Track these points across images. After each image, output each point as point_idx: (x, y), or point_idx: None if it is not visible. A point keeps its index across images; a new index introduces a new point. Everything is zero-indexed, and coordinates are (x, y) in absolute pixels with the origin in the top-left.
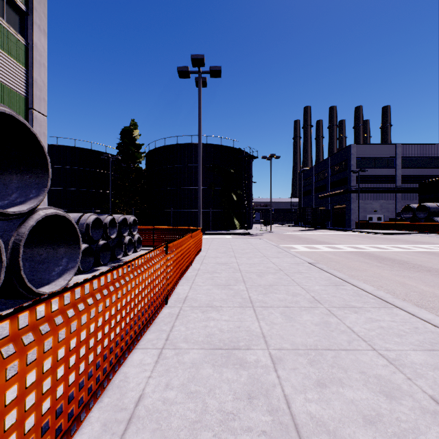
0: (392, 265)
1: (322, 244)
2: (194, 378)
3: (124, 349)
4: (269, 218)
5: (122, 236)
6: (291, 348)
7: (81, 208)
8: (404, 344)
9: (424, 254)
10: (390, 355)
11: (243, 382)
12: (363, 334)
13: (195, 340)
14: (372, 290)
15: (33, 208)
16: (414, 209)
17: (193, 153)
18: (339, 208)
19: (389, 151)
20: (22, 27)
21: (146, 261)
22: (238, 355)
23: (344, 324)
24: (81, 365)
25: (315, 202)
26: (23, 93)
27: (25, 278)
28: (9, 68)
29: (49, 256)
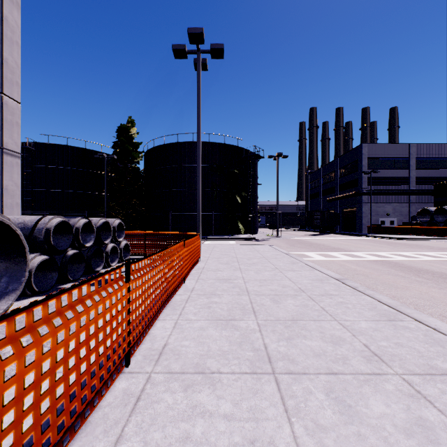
0: (436, 280)
1: (337, 251)
2: None
3: None
4: (274, 222)
5: (102, 243)
6: None
7: (75, 211)
8: None
9: None
10: None
11: None
12: None
13: None
14: None
15: None
16: (432, 212)
17: (194, 153)
18: (349, 212)
19: (403, 151)
20: None
21: (54, 312)
22: None
23: None
24: None
25: (323, 205)
26: None
27: None
28: None
29: None
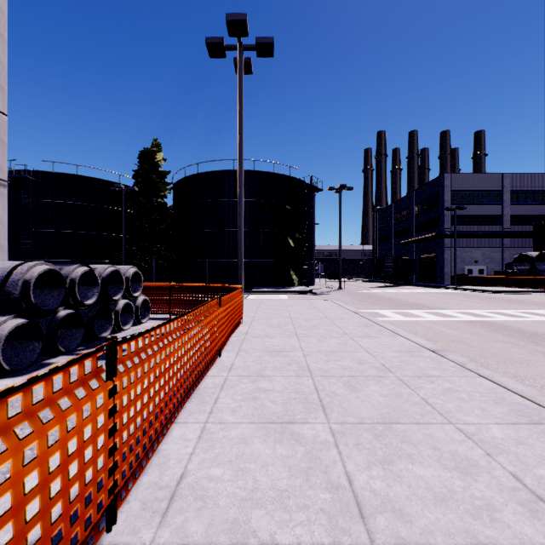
0: None
1: (419, 308)
2: None
3: None
4: (335, 271)
5: (110, 300)
6: None
7: (86, 257)
8: None
9: None
10: None
11: None
12: None
13: None
14: None
15: None
16: (533, 259)
17: (235, 184)
18: (428, 258)
19: (495, 182)
20: None
21: None
22: None
23: None
24: None
25: (394, 249)
26: None
27: None
28: None
29: None
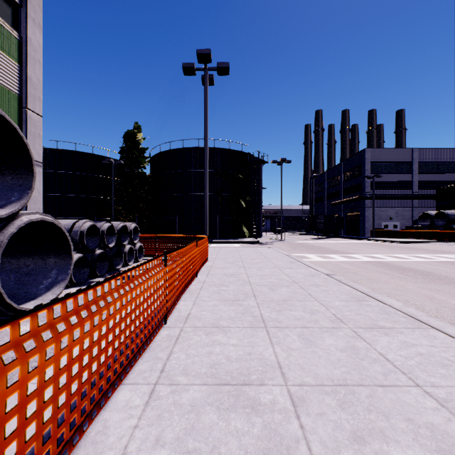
0: (415, 277)
1: (336, 253)
2: (193, 429)
3: (105, 389)
4: (279, 226)
5: (122, 245)
6: (315, 383)
7: (83, 215)
8: (453, 378)
9: (448, 264)
10: (439, 394)
11: (256, 435)
12: (400, 363)
13: (197, 372)
14: (400, 306)
15: (13, 212)
16: (432, 216)
17: (199, 158)
18: (353, 216)
19: (406, 155)
20: (15, 19)
21: (138, 275)
22: (249, 394)
23: (375, 350)
24: (51, 408)
25: (327, 209)
26: (16, 91)
27: (4, 293)
28: (0, 63)
29: (37, 267)
